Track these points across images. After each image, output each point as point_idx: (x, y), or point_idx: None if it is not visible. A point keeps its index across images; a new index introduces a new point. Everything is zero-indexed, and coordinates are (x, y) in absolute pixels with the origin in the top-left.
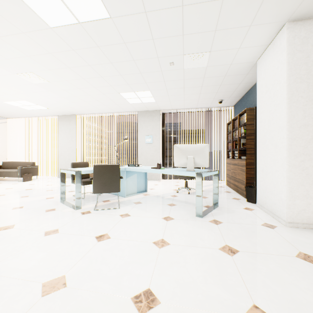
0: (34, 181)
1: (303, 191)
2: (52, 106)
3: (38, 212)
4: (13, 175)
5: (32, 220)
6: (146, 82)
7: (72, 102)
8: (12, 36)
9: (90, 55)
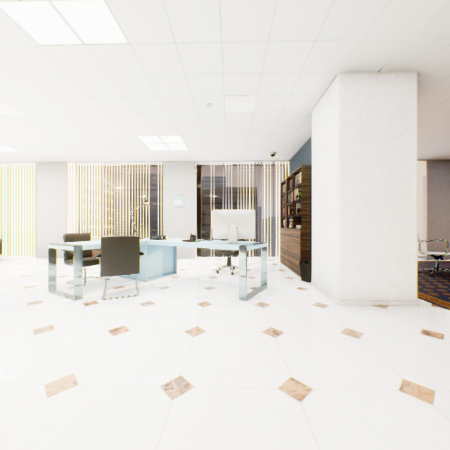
0: None
1: (355, 265)
2: (28, 148)
3: (16, 306)
4: None
5: (8, 317)
6: (176, 125)
7: (62, 145)
8: None
9: (96, 85)
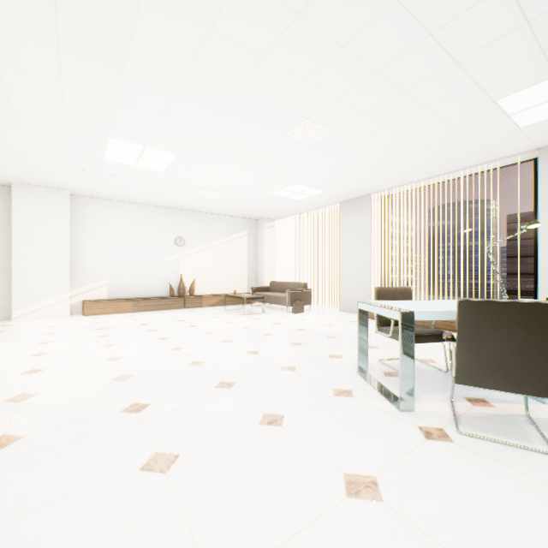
0: (307, 314)
1: None
2: (332, 185)
3: (321, 392)
4: (282, 303)
5: (311, 413)
6: None
7: (366, 168)
8: (280, 41)
9: None
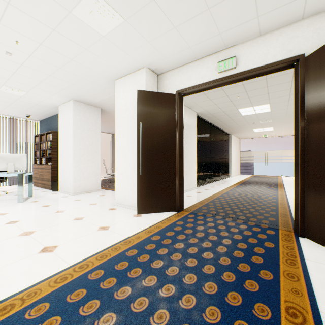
0: None
1: (80, 178)
2: None
3: None
4: None
5: None
6: None
7: None
8: None
9: None
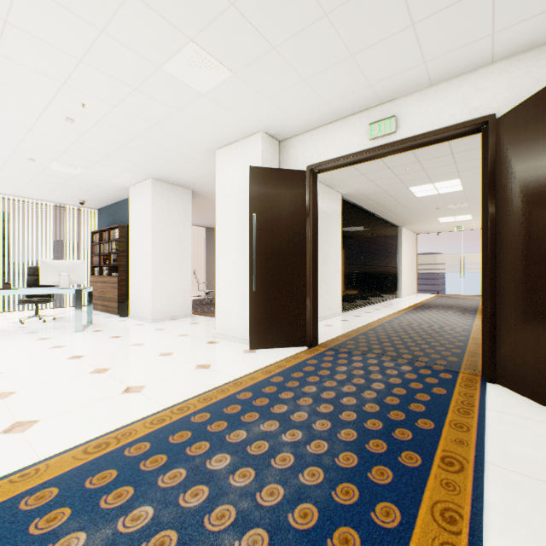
0: None
1: (161, 297)
2: None
3: None
4: None
5: None
6: None
7: None
8: None
9: None
